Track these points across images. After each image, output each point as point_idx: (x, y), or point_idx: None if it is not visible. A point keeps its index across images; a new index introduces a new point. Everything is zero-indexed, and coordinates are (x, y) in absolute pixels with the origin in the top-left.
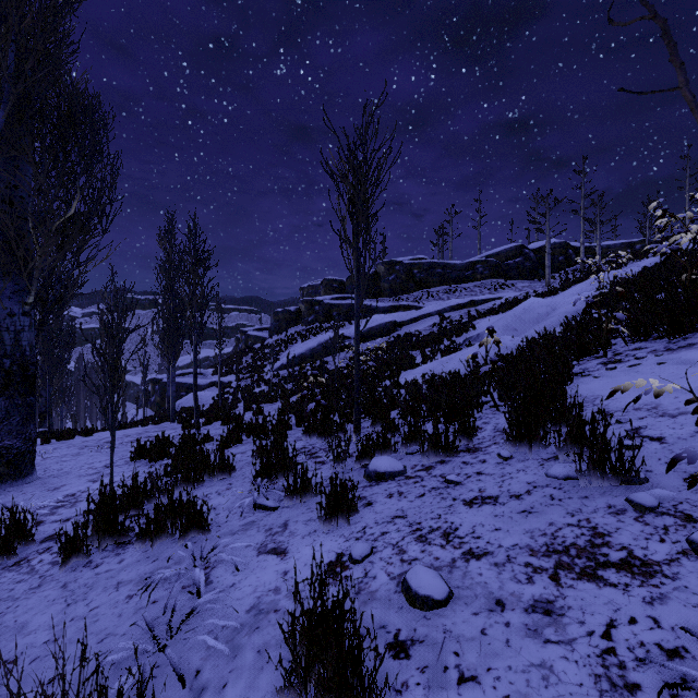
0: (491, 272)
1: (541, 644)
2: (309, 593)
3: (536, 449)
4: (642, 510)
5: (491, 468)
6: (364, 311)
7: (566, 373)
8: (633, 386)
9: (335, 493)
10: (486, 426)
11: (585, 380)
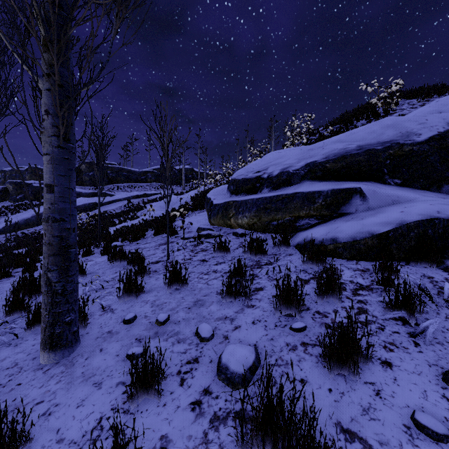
0: (156, 178)
1: (155, 251)
2: (106, 260)
3: (161, 235)
4: (176, 237)
5: (149, 239)
6: None
7: (174, 219)
8: (187, 221)
9: (106, 246)
10: (149, 234)
11: (178, 221)
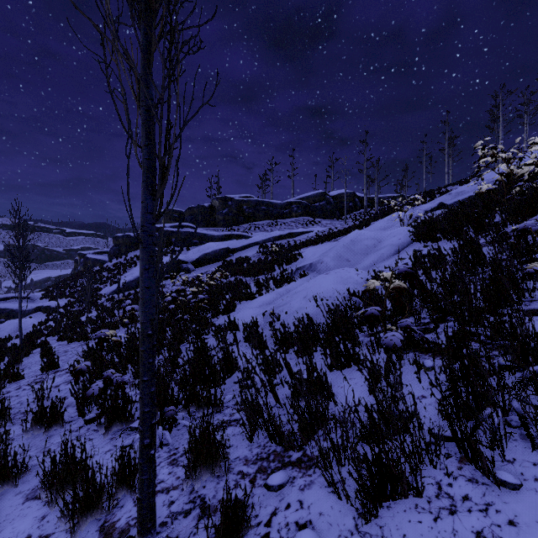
0: (303, 211)
1: None
2: None
3: None
4: None
5: None
6: (201, 238)
7: None
8: None
9: None
10: None
11: None
